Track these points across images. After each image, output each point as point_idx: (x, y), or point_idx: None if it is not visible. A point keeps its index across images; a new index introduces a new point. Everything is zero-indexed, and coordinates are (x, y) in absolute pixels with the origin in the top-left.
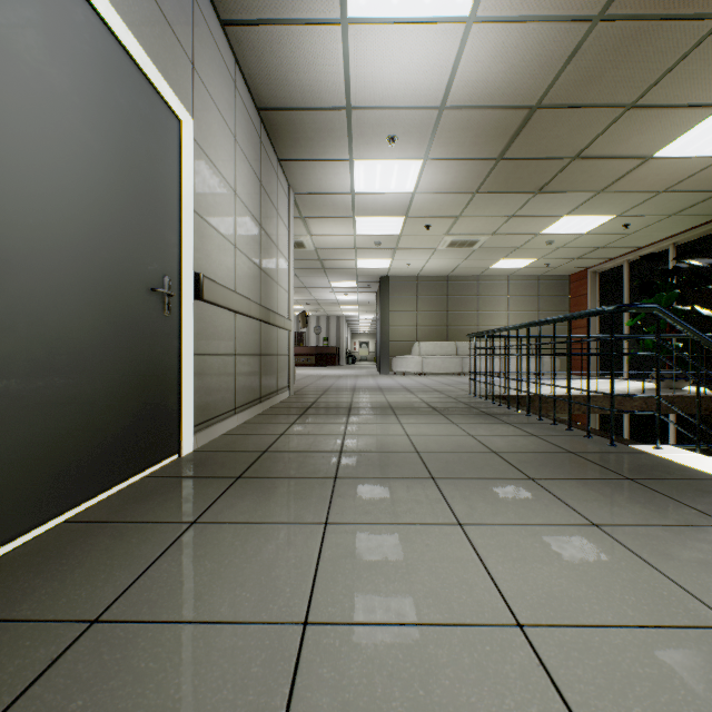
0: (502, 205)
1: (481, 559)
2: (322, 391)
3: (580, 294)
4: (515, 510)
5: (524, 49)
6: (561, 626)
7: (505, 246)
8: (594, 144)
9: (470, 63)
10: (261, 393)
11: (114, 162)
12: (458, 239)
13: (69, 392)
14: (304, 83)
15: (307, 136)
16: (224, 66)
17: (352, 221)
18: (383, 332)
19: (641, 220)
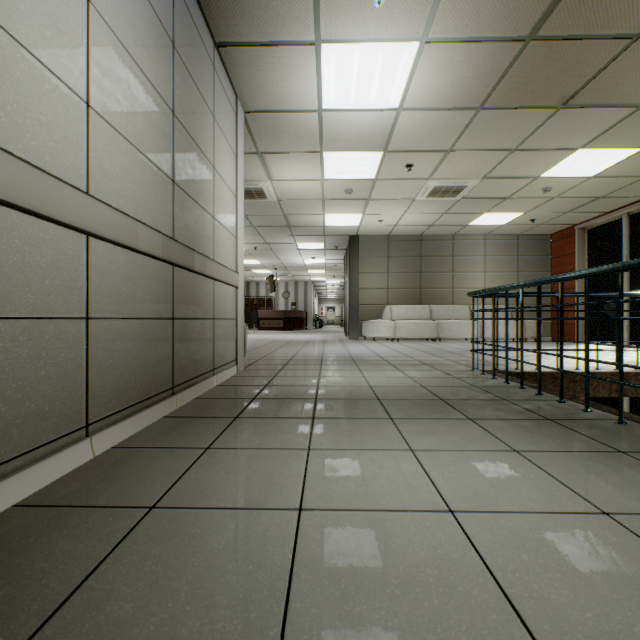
0: (507, 130)
1: None
2: (281, 363)
3: (564, 253)
4: None
5: None
6: None
7: (493, 195)
8: None
9: None
10: (176, 379)
11: None
12: (442, 185)
13: None
14: None
15: None
16: None
17: (319, 159)
18: (352, 294)
19: None
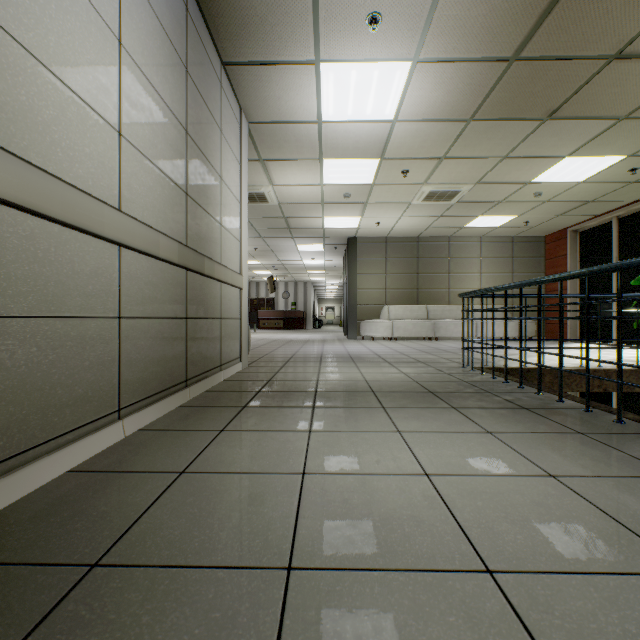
0: (497, 140)
1: None
2: (283, 361)
3: (557, 255)
4: None
5: None
6: None
7: (487, 199)
8: None
9: None
10: (189, 372)
11: None
12: (437, 190)
13: None
14: None
15: (256, 14)
16: None
17: (318, 166)
18: (351, 295)
19: None
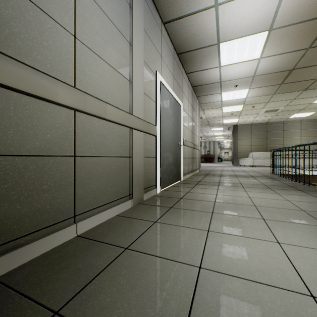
0: (287, 96)
1: (247, 193)
2: (209, 170)
3: None
4: (260, 191)
5: (282, 59)
6: (256, 198)
7: (294, 109)
8: None
9: (262, 66)
10: (192, 169)
11: (174, 122)
12: (269, 109)
13: (171, 164)
14: (206, 79)
15: (206, 90)
16: (186, 83)
17: (221, 109)
18: (234, 148)
19: None
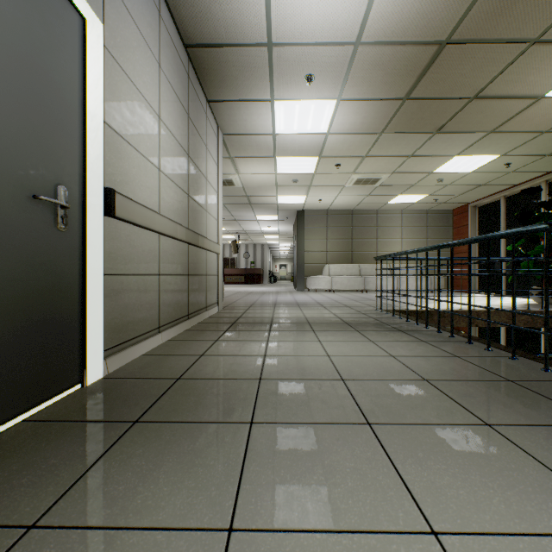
0: (403, 145)
1: None
2: (247, 306)
3: (461, 225)
4: (501, 493)
5: None
6: None
7: (402, 183)
8: (493, 83)
9: None
10: (190, 310)
11: None
12: (363, 177)
13: None
14: (227, 16)
15: (232, 75)
16: None
17: (273, 161)
18: (299, 256)
19: (521, 160)
